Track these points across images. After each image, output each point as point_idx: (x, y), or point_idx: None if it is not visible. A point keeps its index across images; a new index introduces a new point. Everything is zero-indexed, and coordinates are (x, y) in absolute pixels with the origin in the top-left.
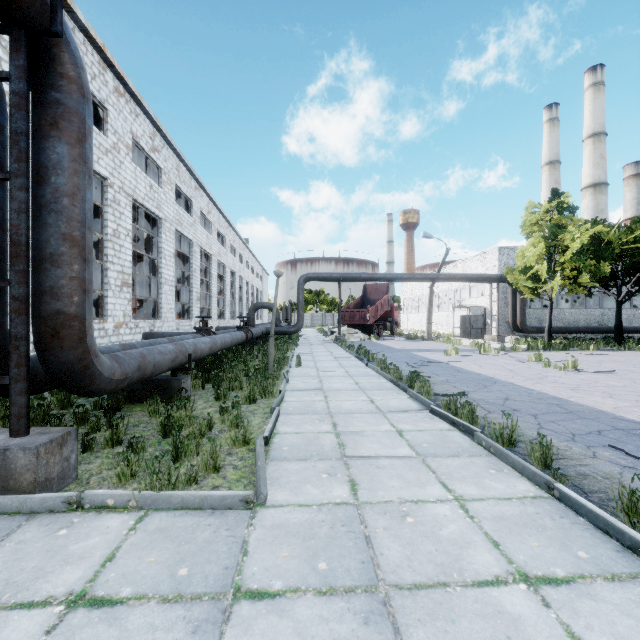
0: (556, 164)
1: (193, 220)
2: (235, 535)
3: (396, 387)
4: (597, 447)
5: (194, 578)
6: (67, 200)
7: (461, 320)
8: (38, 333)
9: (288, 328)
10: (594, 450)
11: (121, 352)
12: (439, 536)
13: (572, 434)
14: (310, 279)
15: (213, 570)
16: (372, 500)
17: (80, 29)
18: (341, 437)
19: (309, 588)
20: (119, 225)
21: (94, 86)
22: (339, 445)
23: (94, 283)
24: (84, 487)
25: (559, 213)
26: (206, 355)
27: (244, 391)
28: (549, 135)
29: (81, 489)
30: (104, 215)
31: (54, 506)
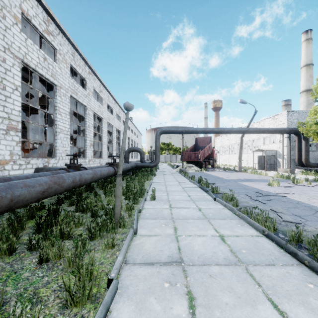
0: (310, 66)
1: (87, 93)
2: None
3: (287, 254)
4: None
5: None
6: None
7: (258, 158)
8: None
9: (149, 164)
10: None
11: None
12: None
13: None
14: (163, 132)
15: None
16: None
17: None
18: None
19: None
20: (4, 79)
21: None
22: None
23: None
24: None
25: None
26: (36, 199)
27: None
28: (306, 49)
29: None
30: None
31: None
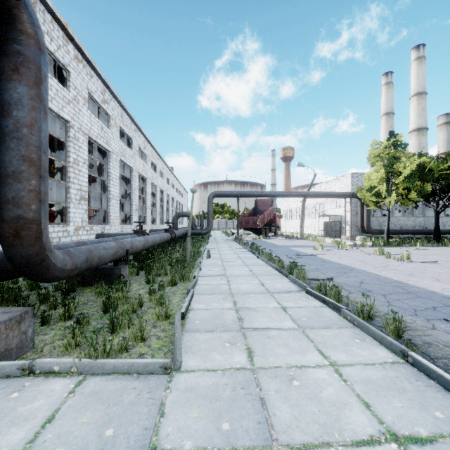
0: (391, 114)
1: (133, 153)
2: (155, 397)
3: (280, 273)
4: (435, 320)
5: (118, 439)
6: (26, 129)
7: (324, 225)
8: (3, 233)
9: (201, 230)
10: (433, 323)
11: (73, 248)
12: (320, 398)
13: (414, 310)
14: (217, 195)
15: (134, 431)
16: (265, 365)
17: (48, 12)
18: (240, 313)
19: (214, 448)
20: (78, 155)
21: (59, 54)
22: (238, 319)
23: (60, 198)
24: (38, 355)
25: (395, 148)
26: (140, 250)
27: (167, 277)
28: (386, 94)
29: (35, 356)
30: (67, 148)
31: (11, 372)
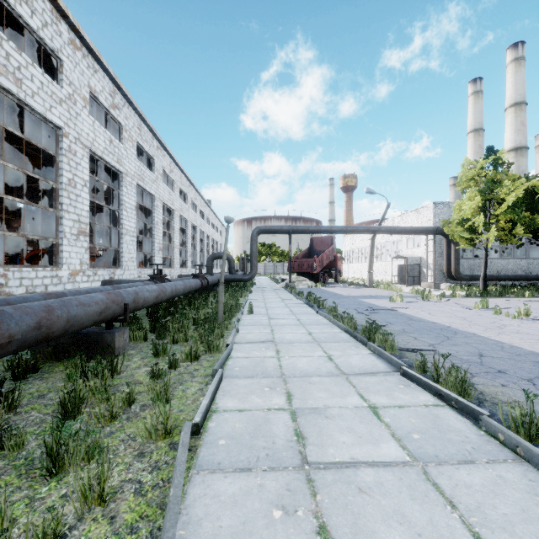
0: (480, 131)
1: (155, 177)
2: None
3: (352, 338)
4: None
5: None
6: None
7: (398, 269)
8: None
9: (243, 276)
10: None
11: (13, 305)
12: None
13: None
14: (263, 231)
15: None
16: None
17: None
18: (299, 420)
19: None
20: (75, 175)
21: (46, 34)
22: (297, 436)
23: (51, 232)
24: None
25: (494, 169)
26: (152, 304)
27: (184, 347)
28: (474, 106)
29: None
30: (58, 164)
31: None
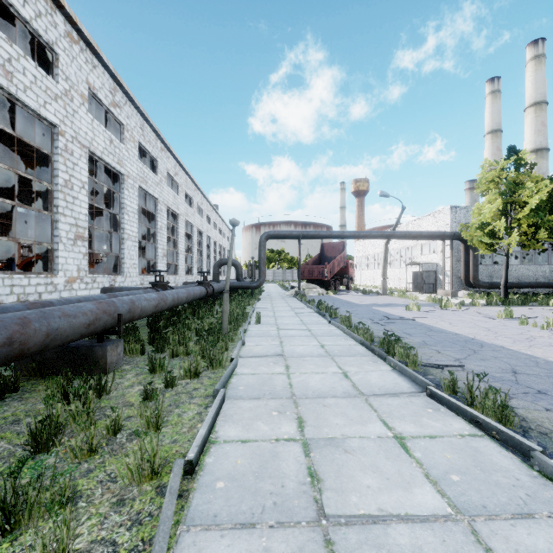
0: (498, 133)
1: (159, 179)
2: None
3: (369, 352)
4: None
5: None
6: None
7: (413, 276)
8: None
9: (250, 283)
10: None
11: None
12: None
13: None
14: (271, 237)
15: None
16: None
17: None
18: (313, 455)
19: None
20: (72, 176)
21: (39, 24)
22: (311, 476)
23: (46, 236)
24: None
25: (516, 170)
26: (151, 313)
27: (183, 362)
28: (491, 106)
29: None
30: (54, 164)
31: None
